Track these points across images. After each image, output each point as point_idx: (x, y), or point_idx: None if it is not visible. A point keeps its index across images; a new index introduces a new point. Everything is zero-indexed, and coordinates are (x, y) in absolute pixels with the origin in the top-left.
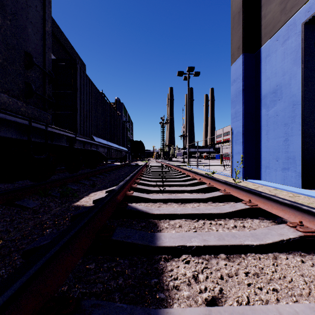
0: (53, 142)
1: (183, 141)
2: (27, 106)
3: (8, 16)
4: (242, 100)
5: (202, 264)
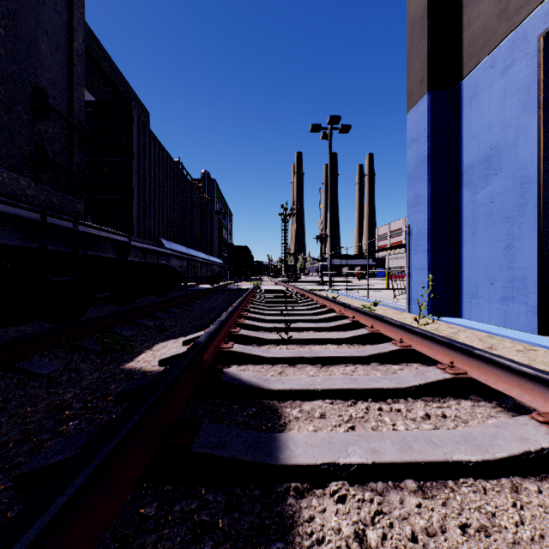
0: (89, 251)
1: (320, 247)
2: (38, 186)
3: (0, 20)
4: (428, 174)
5: (371, 503)
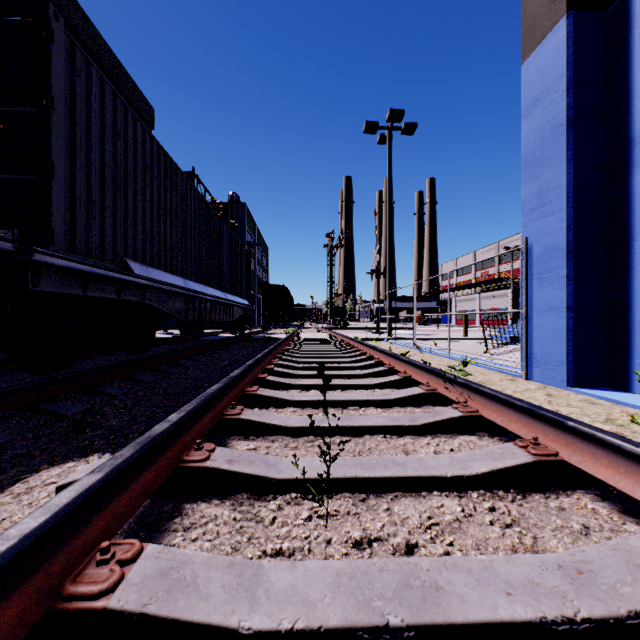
0: None
1: (376, 284)
2: None
3: None
4: (567, 151)
5: None
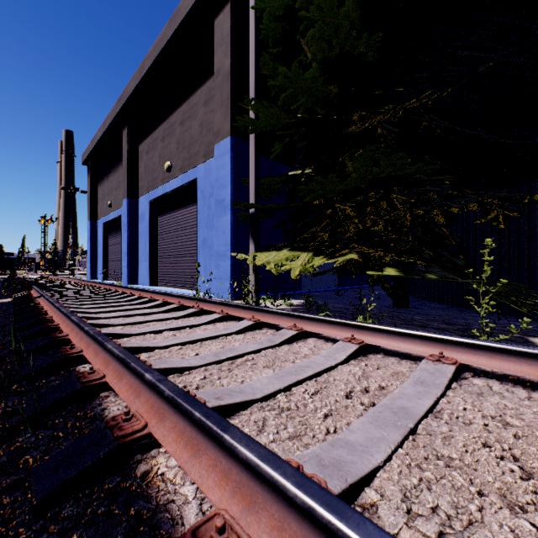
0: None
1: (71, 252)
2: None
3: None
4: (90, 242)
5: None
